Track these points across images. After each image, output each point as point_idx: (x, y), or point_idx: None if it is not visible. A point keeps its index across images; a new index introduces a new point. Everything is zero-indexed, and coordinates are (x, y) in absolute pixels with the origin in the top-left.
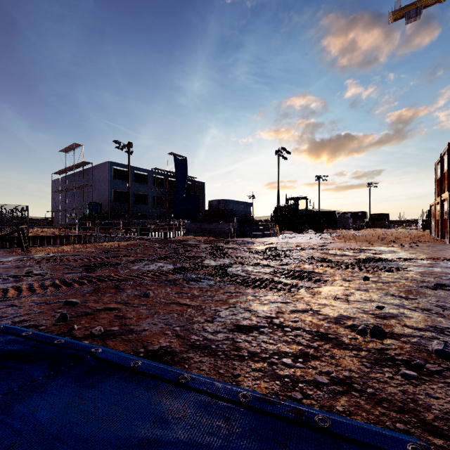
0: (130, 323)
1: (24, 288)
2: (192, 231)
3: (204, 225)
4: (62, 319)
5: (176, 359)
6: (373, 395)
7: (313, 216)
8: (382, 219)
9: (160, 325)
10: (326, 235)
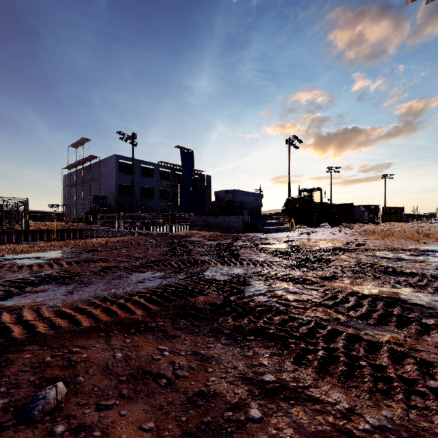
0: None
1: None
2: (196, 225)
3: (210, 218)
4: None
5: None
6: None
7: (329, 208)
8: (399, 212)
9: None
10: (348, 230)
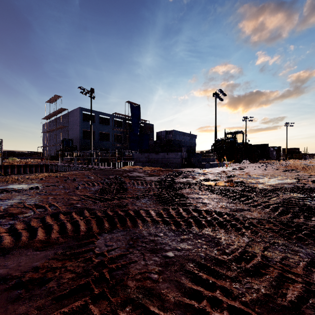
0: None
1: None
2: (140, 161)
3: (152, 155)
4: None
5: None
6: None
7: (249, 148)
8: (298, 151)
9: None
10: (271, 166)
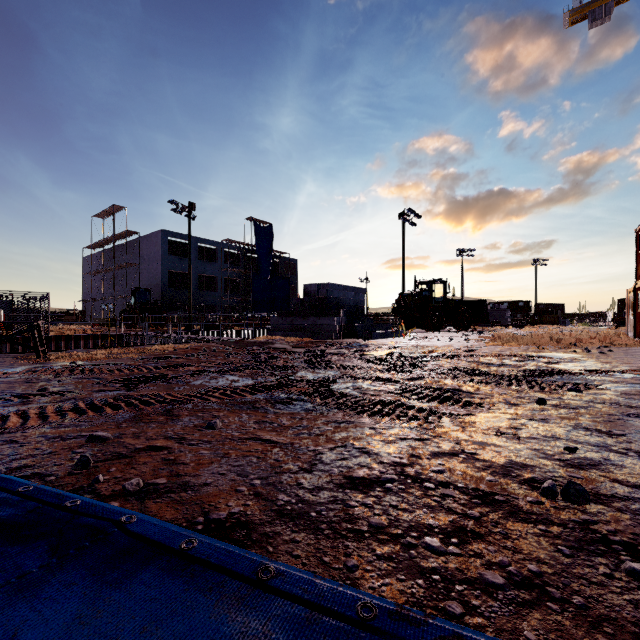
0: (184, 473)
1: (33, 414)
2: (279, 329)
3: (298, 320)
4: (81, 465)
5: (255, 536)
6: (584, 609)
7: (455, 307)
8: (554, 311)
9: (230, 477)
10: (473, 335)
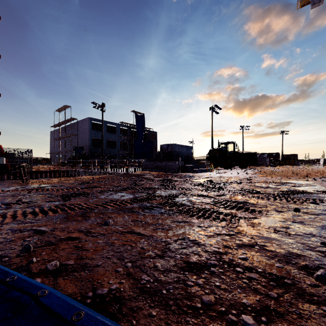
0: (85, 256)
1: (9, 215)
2: (147, 168)
3: (157, 163)
4: (25, 250)
5: (124, 310)
6: None
7: (239, 156)
8: (292, 158)
9: (113, 260)
10: (250, 171)
